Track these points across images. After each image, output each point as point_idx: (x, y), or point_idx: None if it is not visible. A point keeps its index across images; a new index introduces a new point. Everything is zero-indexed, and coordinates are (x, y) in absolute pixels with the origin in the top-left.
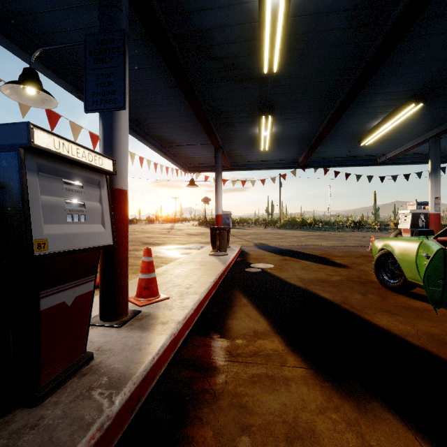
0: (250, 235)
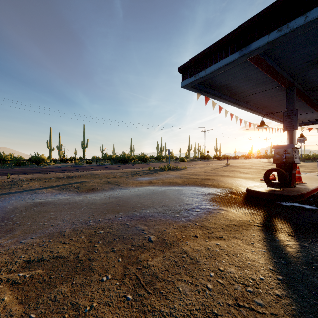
0: None
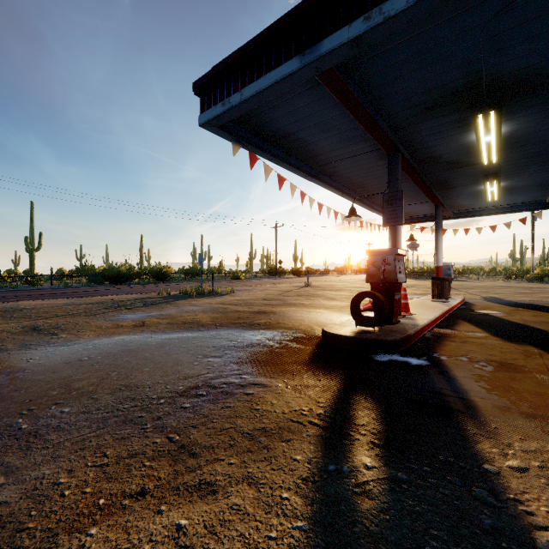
0: (478, 288)
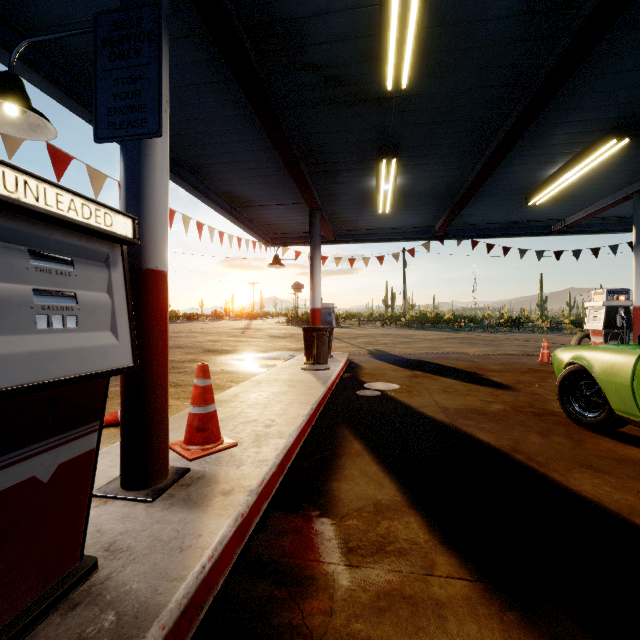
0: (361, 337)
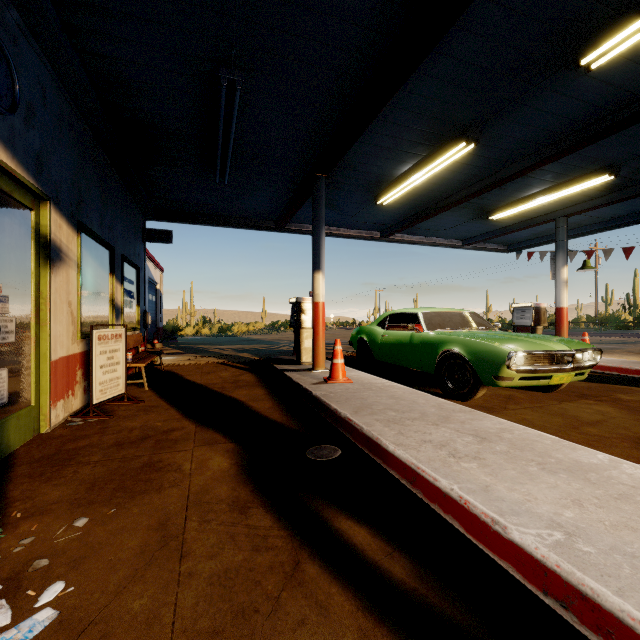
0: None
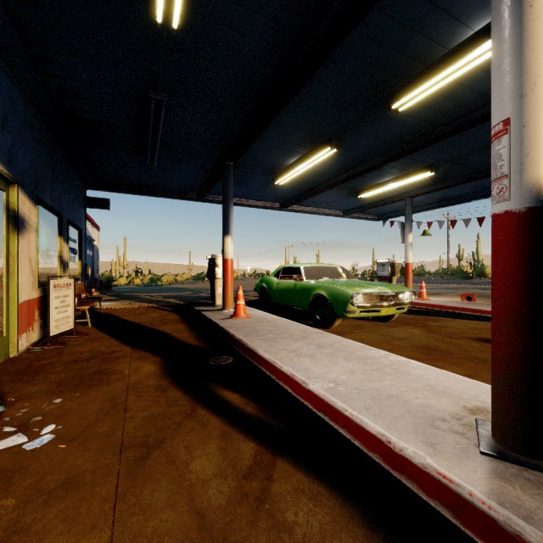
0: None
